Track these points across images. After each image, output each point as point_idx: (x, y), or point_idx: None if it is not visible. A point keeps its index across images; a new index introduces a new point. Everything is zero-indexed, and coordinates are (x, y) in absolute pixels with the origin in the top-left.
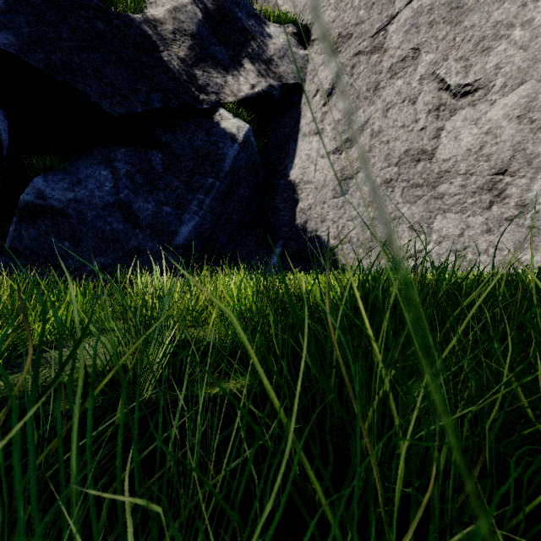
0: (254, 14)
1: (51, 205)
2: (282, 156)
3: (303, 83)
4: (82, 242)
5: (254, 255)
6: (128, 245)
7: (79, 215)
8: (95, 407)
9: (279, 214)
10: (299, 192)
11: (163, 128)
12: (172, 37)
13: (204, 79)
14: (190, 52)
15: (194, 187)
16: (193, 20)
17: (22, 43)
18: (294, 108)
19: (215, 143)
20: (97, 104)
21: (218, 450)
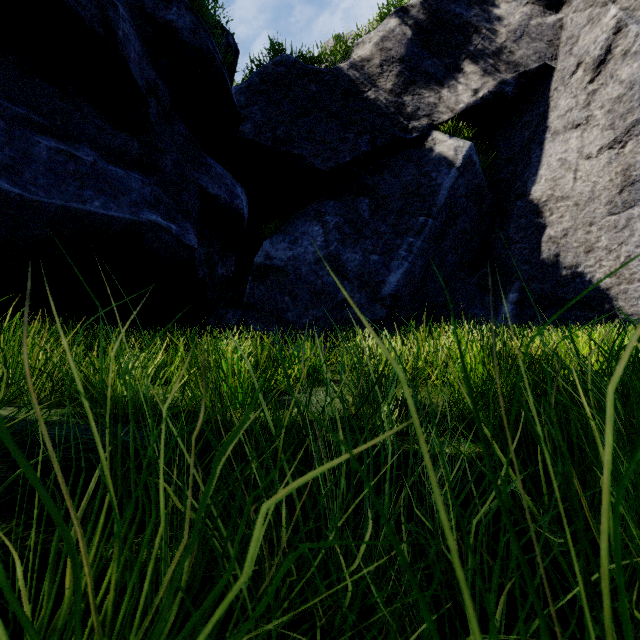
0: (478, 0)
1: (276, 265)
2: (519, 170)
3: (554, 61)
4: (298, 296)
5: (476, 303)
6: (336, 298)
7: (296, 272)
8: (347, 443)
9: (514, 247)
10: (546, 214)
11: (369, 171)
12: (379, 71)
13: (414, 104)
14: (398, 80)
15: (403, 229)
16: (402, 42)
17: (257, 128)
18: (538, 100)
19: (427, 174)
20: (311, 164)
21: (457, 497)
